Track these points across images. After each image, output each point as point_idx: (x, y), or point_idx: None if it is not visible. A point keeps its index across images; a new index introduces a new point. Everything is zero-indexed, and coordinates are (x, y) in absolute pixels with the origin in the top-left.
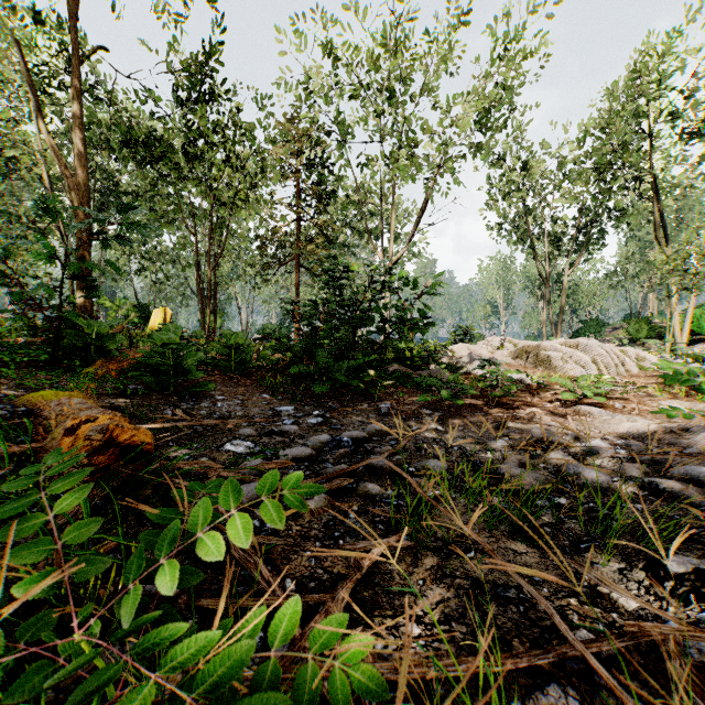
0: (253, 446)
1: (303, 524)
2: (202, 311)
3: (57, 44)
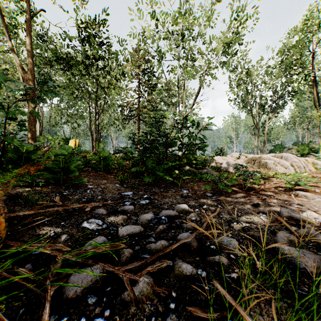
0: (102, 224)
1: (127, 320)
2: (92, 140)
3: (18, 7)
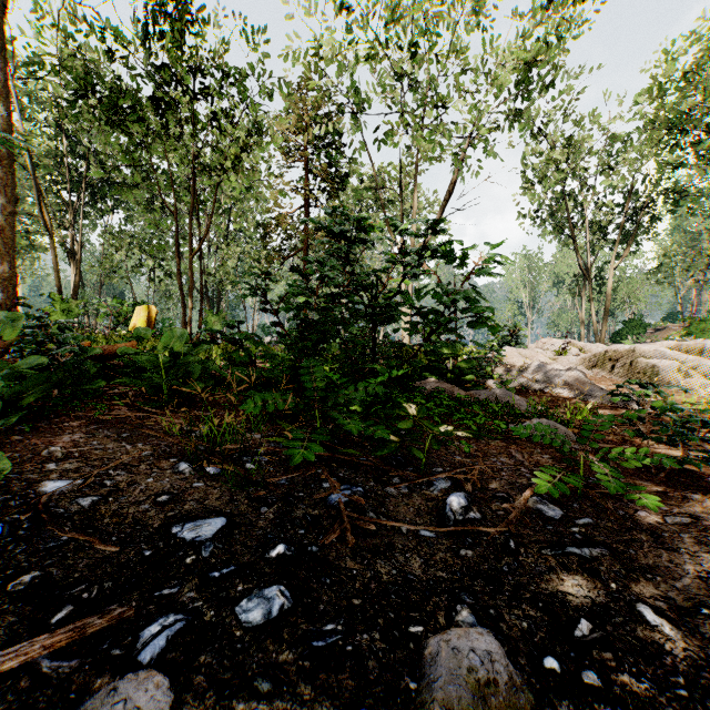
0: None
1: None
2: (182, 307)
3: None
